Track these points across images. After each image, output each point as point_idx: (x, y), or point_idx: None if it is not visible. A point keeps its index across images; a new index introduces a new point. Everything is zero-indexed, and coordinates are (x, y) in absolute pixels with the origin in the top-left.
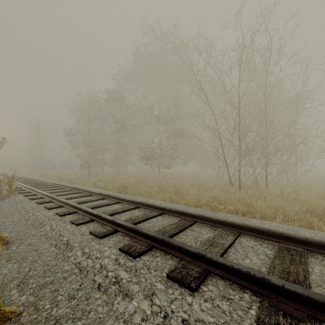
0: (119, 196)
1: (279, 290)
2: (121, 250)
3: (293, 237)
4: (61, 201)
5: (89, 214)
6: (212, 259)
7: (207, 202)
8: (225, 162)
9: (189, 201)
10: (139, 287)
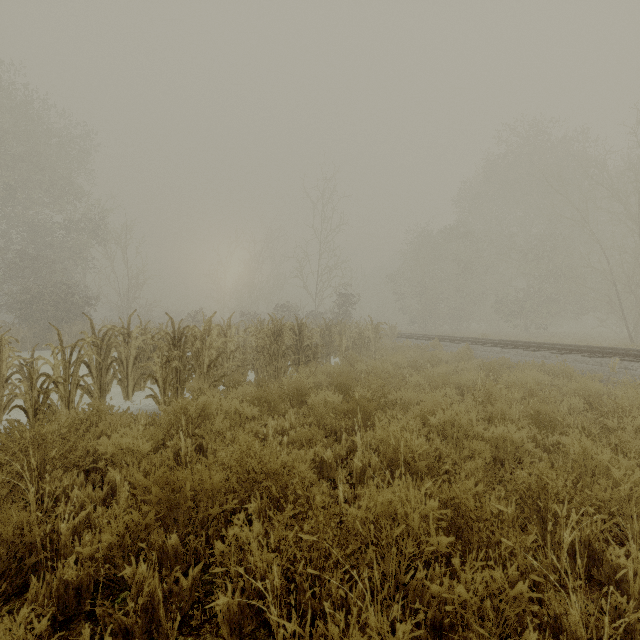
0: (487, 338)
1: (563, 350)
2: (501, 348)
3: (598, 347)
4: (445, 339)
5: (474, 342)
6: (542, 346)
7: None
8: (622, 313)
9: None
10: (512, 351)
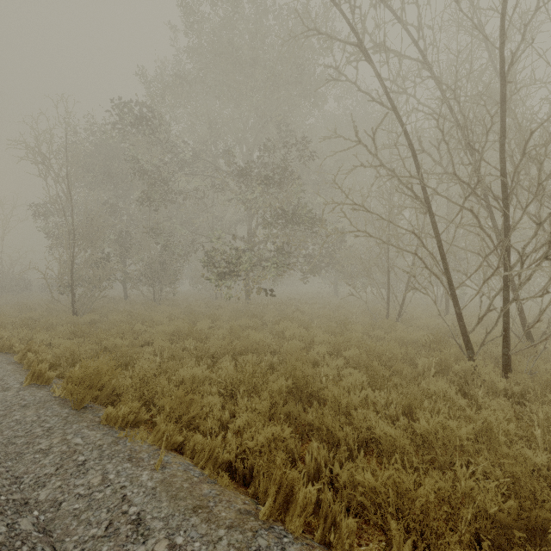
0: None
1: None
2: None
3: None
4: None
5: None
6: None
7: (498, 522)
8: (448, 279)
9: (394, 531)
10: None
